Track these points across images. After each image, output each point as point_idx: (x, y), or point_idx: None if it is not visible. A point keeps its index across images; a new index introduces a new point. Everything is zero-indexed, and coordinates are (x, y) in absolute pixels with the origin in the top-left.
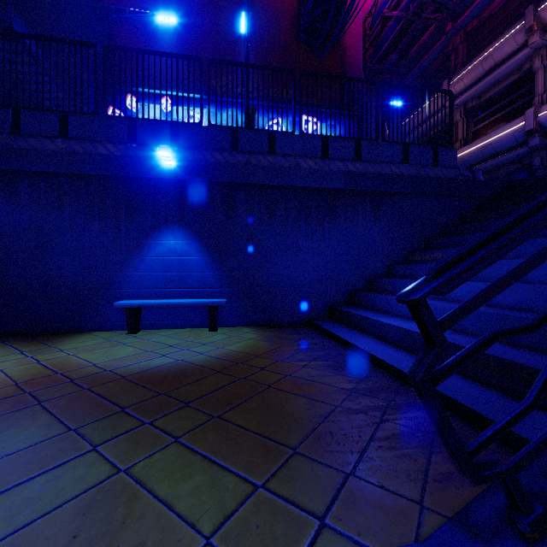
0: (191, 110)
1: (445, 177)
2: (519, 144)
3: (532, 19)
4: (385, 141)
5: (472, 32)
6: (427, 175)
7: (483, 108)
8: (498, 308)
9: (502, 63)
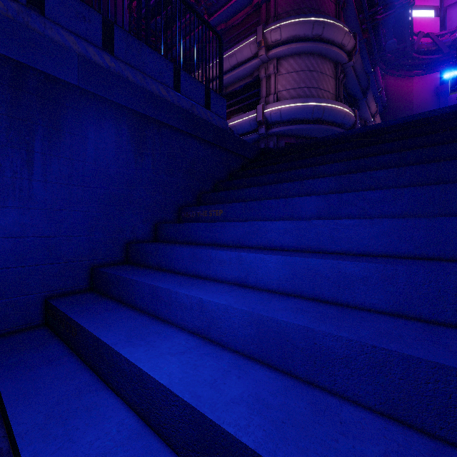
0: None
1: (217, 125)
2: (252, 131)
3: (262, 36)
4: (152, 48)
5: (221, 33)
6: (201, 116)
7: (228, 97)
8: (364, 312)
9: (241, 64)
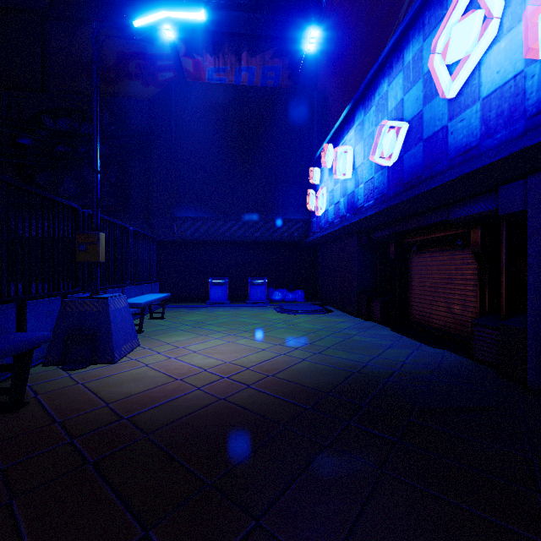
0: (344, 143)
1: None
2: None
3: None
4: None
5: None
6: None
7: None
8: None
9: None
